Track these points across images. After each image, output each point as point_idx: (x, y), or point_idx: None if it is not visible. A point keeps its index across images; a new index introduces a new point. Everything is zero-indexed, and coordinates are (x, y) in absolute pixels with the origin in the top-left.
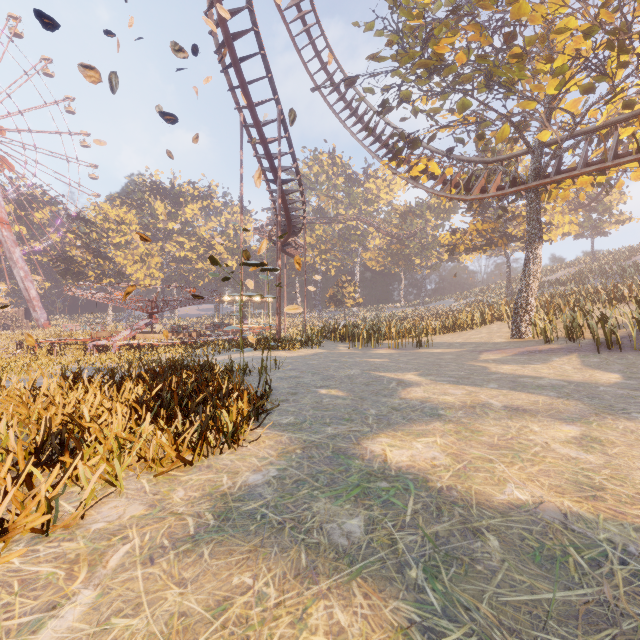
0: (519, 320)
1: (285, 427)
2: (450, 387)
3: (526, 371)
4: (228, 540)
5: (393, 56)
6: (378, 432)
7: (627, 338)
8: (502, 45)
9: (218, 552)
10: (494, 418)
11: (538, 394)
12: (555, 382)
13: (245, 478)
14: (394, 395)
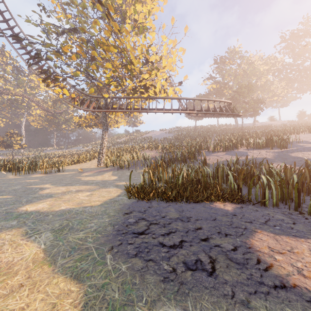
0: (100, 159)
1: None
2: (61, 187)
3: (93, 178)
4: None
5: (42, 41)
6: (26, 205)
7: (127, 165)
8: (90, 59)
9: None
10: (70, 194)
11: (89, 185)
12: (98, 181)
13: None
14: (36, 193)
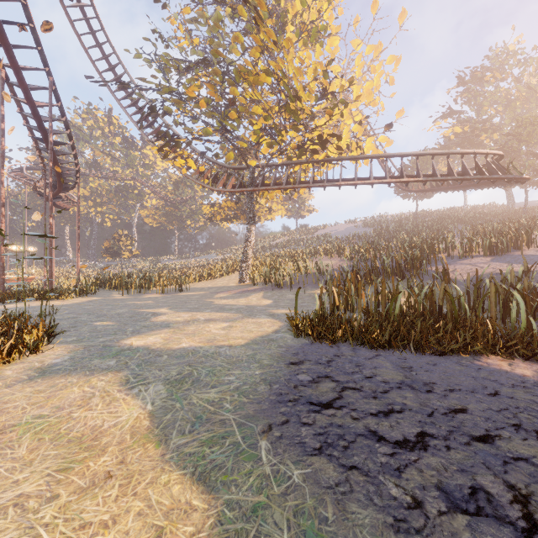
0: (243, 272)
1: (71, 342)
2: (184, 314)
3: (232, 302)
4: (49, 376)
5: (157, 85)
6: (131, 337)
7: (288, 282)
8: (228, 104)
9: (45, 379)
10: (196, 324)
11: (227, 313)
12: (241, 306)
13: (50, 362)
14: (147, 321)
